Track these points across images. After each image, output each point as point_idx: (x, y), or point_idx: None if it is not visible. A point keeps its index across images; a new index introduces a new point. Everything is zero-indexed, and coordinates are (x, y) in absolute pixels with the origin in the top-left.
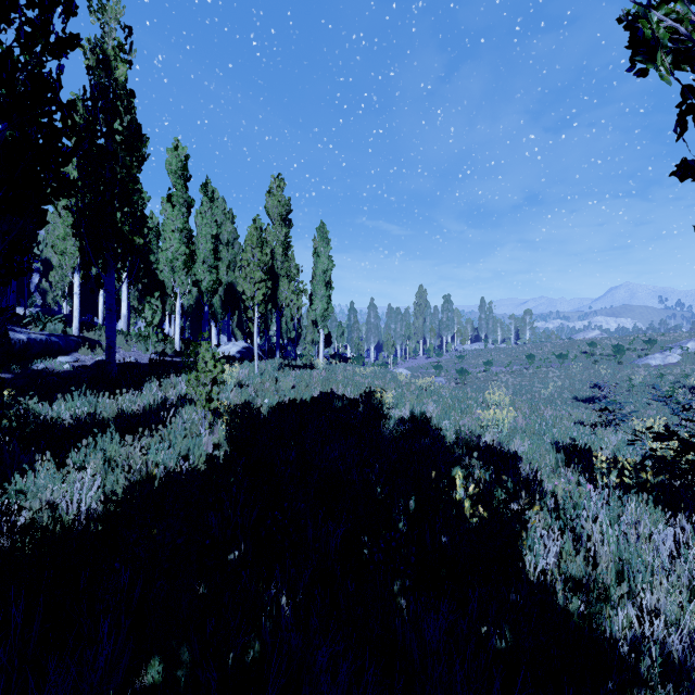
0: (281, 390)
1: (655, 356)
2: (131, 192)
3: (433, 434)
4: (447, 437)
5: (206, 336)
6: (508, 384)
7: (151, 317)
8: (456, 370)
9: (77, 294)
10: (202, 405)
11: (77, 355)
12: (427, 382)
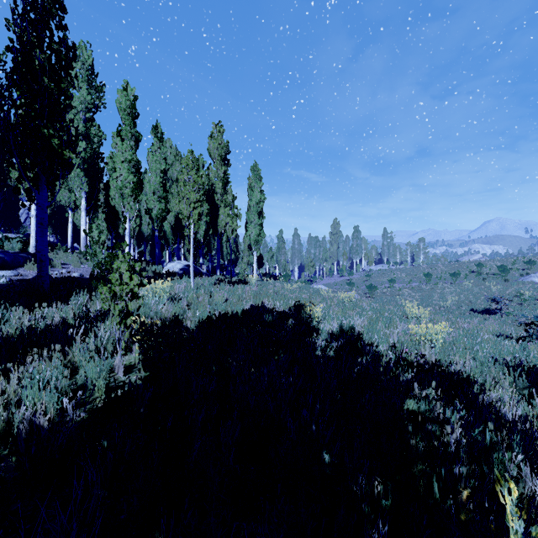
0: (215, 303)
1: (537, 275)
2: (63, 108)
3: (368, 352)
4: (383, 354)
5: (125, 246)
6: (411, 298)
7: (97, 236)
8: (366, 286)
9: (34, 216)
10: (117, 321)
11: (22, 270)
12: (342, 296)
